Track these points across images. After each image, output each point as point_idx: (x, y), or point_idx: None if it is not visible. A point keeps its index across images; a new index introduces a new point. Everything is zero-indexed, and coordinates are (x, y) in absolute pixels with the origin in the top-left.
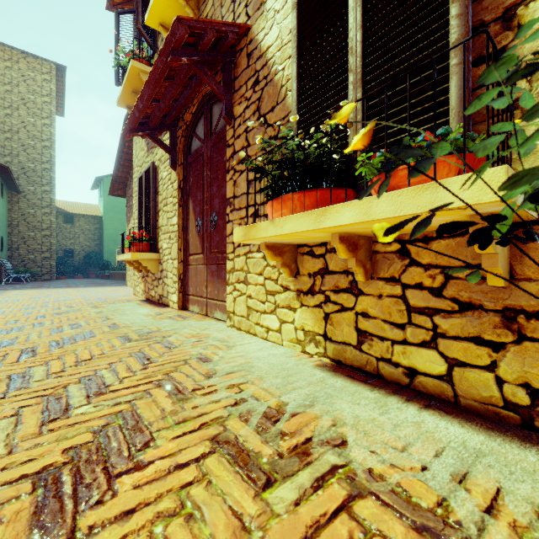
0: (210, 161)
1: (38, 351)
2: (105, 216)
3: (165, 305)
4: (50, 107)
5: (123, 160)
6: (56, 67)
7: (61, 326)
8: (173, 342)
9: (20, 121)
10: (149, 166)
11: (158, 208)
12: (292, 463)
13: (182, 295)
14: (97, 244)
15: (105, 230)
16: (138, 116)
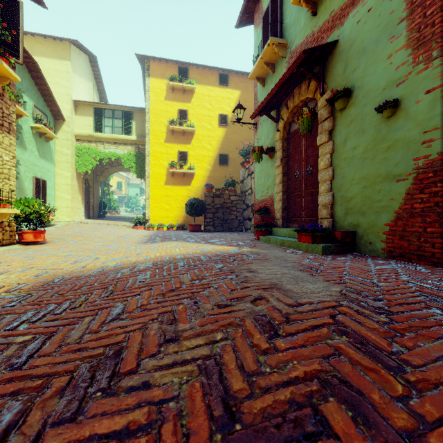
0: None
1: None
2: None
3: None
4: None
5: None
6: None
7: None
8: None
9: None
10: None
11: None
12: (27, 248)
13: None
14: None
15: None
16: None
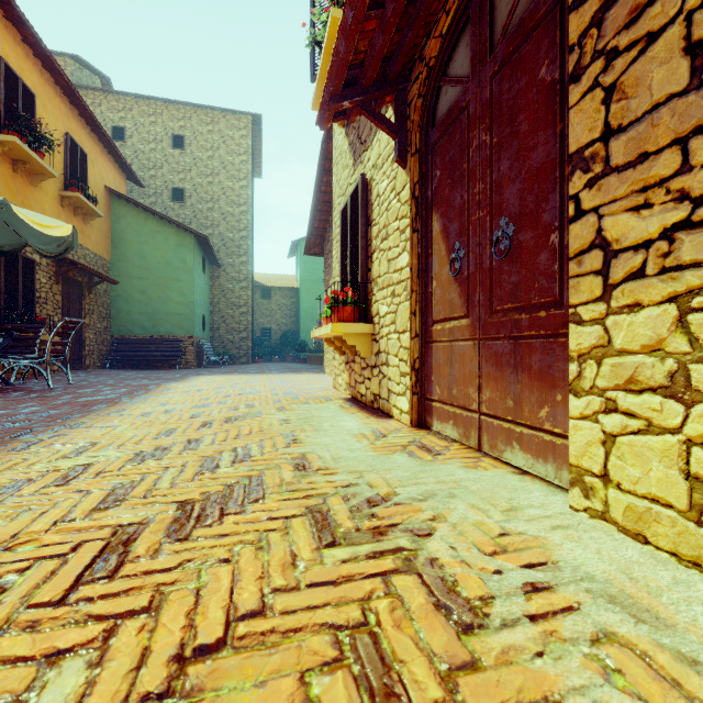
0: (491, 108)
1: (134, 547)
2: (302, 288)
3: (384, 412)
4: (247, 166)
5: (320, 203)
6: (252, 120)
7: (221, 452)
8: (453, 574)
9: (220, 188)
10: (357, 182)
11: (371, 248)
12: None
13: (417, 398)
14: (293, 321)
15: (302, 304)
16: (344, 55)
